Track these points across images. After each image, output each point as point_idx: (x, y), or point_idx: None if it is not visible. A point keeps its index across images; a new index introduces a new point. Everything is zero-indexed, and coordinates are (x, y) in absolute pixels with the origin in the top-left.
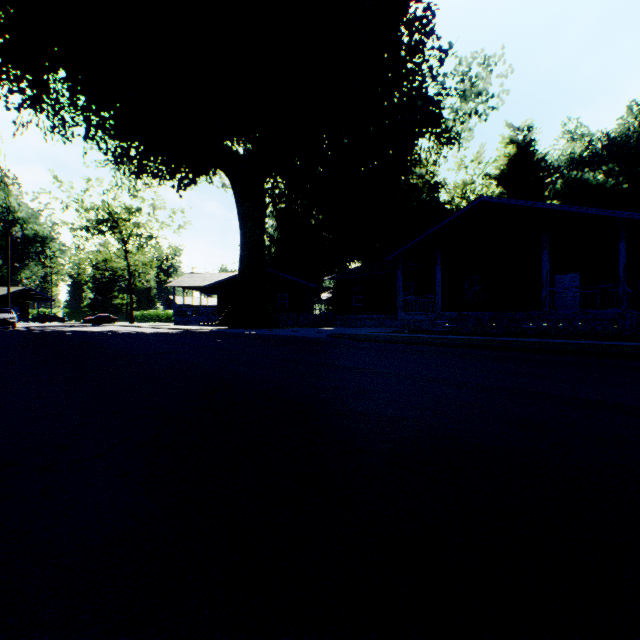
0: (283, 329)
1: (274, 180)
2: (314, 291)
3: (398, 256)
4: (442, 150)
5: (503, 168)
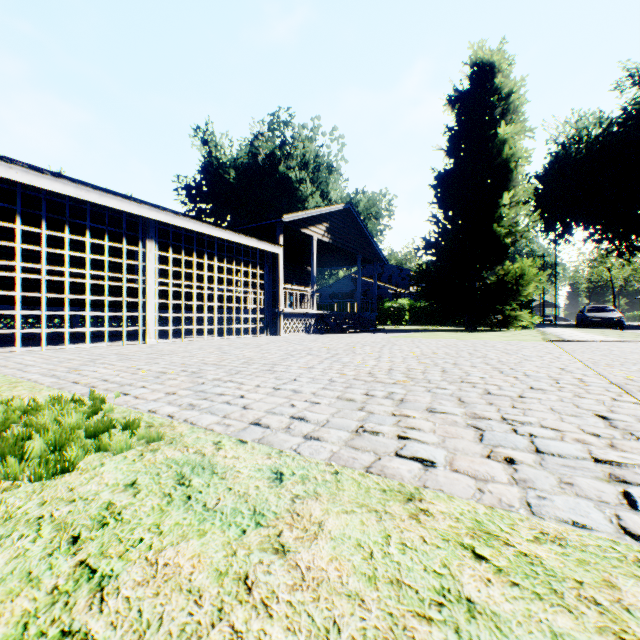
0: None
1: None
2: None
3: None
4: None
5: None
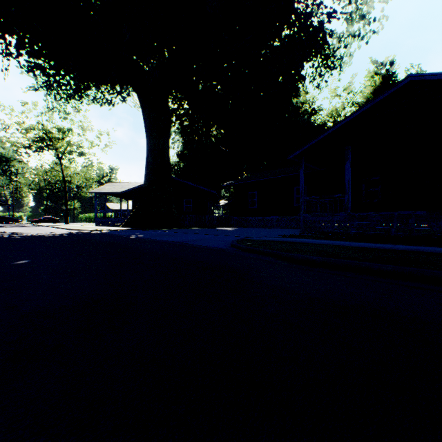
0: (183, 230)
1: (180, 101)
2: (214, 197)
3: (300, 155)
4: (324, 74)
5: (369, 96)
